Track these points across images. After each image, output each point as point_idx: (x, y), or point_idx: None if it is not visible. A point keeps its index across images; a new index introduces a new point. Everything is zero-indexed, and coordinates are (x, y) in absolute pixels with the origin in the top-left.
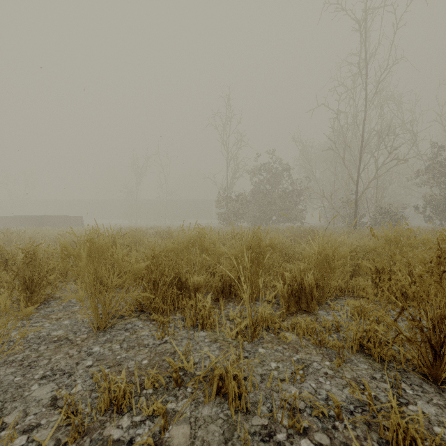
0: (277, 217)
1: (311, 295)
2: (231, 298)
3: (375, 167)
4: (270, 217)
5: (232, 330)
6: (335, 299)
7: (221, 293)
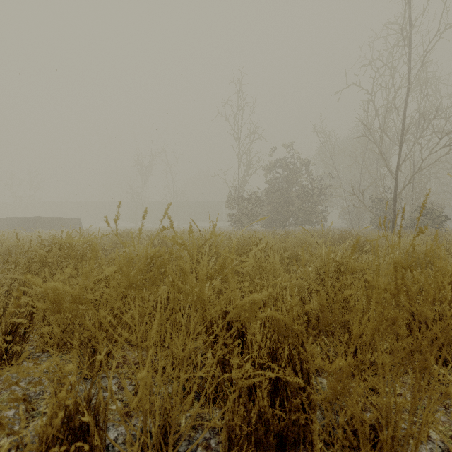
0: (294, 219)
1: None
2: None
3: (421, 157)
4: (287, 219)
5: None
6: None
7: None
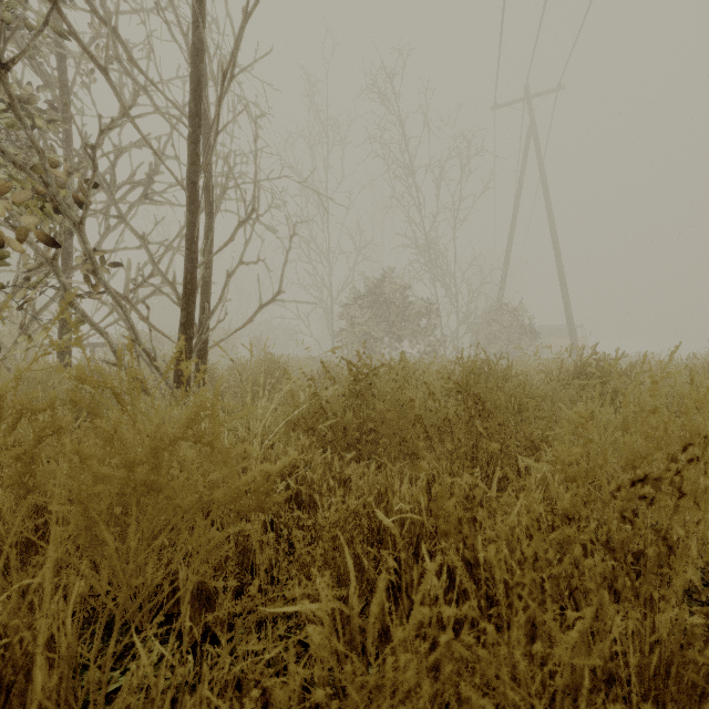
0: None
1: None
2: None
3: None
4: None
5: None
6: None
7: None
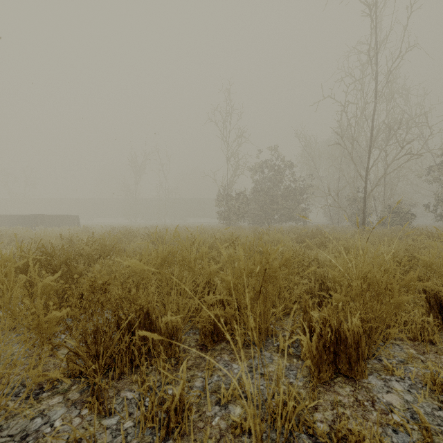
0: (279, 216)
1: (356, 352)
2: (226, 342)
3: (386, 163)
4: (272, 216)
5: (223, 442)
6: (383, 344)
7: (211, 336)
